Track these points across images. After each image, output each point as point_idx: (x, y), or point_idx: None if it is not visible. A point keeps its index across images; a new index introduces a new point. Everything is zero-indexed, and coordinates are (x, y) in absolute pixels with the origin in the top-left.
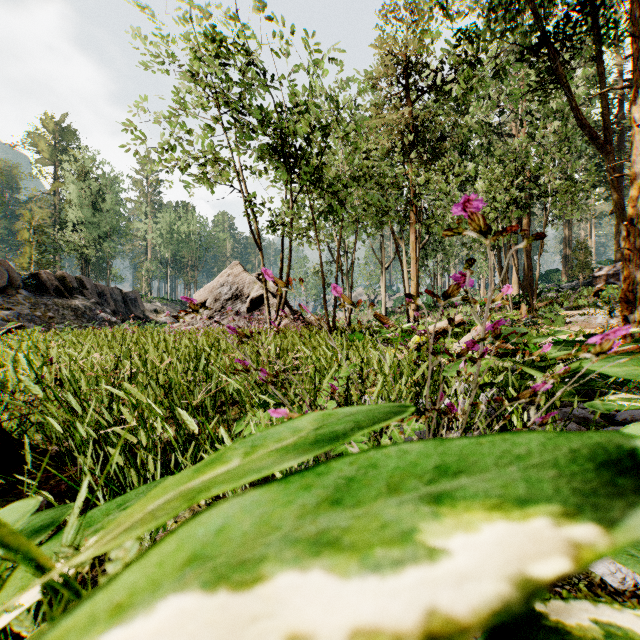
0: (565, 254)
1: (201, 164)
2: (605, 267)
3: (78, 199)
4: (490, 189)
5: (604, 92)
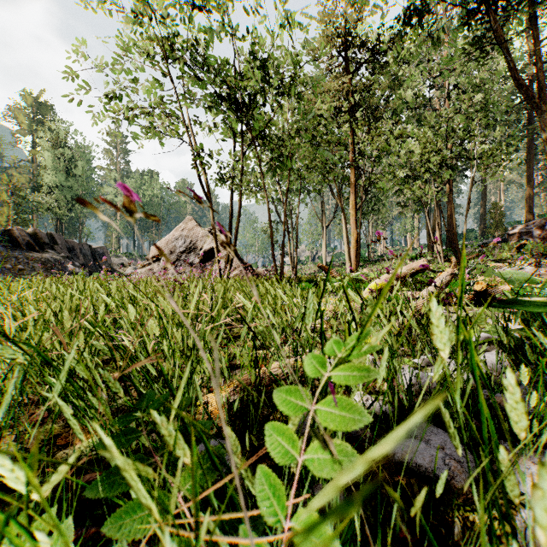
0: (480, 216)
1: (149, 113)
2: (518, 226)
3: (53, 165)
4: (425, 150)
5: (538, 53)
